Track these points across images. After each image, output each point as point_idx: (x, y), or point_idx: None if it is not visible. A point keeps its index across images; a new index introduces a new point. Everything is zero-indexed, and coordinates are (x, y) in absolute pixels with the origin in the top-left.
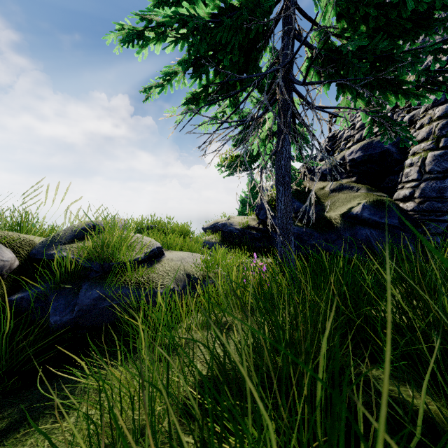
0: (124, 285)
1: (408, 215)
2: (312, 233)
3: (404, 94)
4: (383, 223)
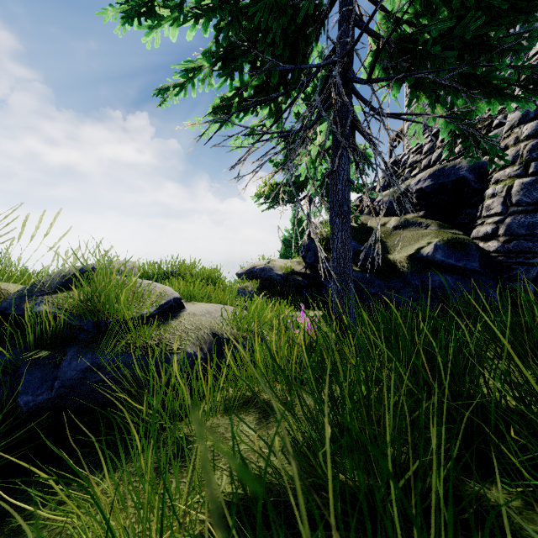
0: (126, 350)
1: (490, 258)
2: (372, 279)
3: (499, 96)
4: (461, 267)
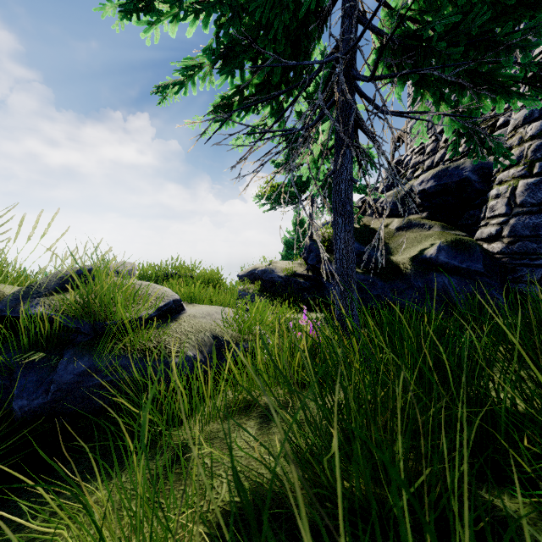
0: (124, 353)
1: (495, 259)
2: (375, 281)
3: (505, 93)
4: (465, 269)
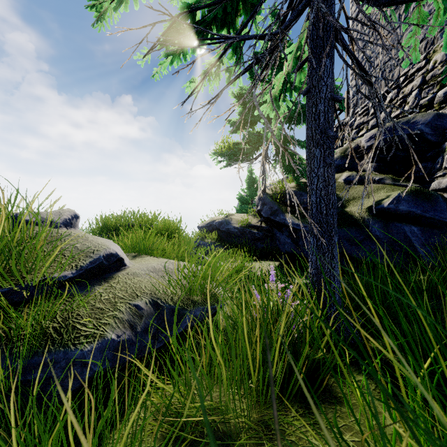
0: None
1: None
2: None
3: None
4: (428, 219)
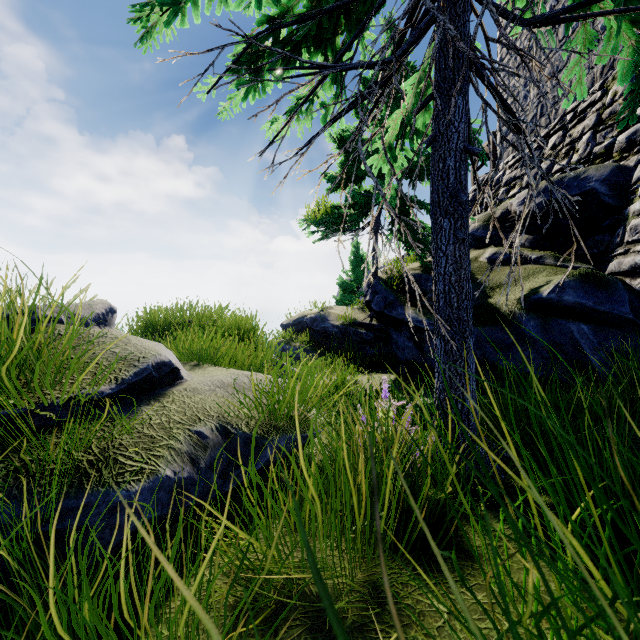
0: (16, 481)
1: None
2: None
3: None
4: (603, 314)
